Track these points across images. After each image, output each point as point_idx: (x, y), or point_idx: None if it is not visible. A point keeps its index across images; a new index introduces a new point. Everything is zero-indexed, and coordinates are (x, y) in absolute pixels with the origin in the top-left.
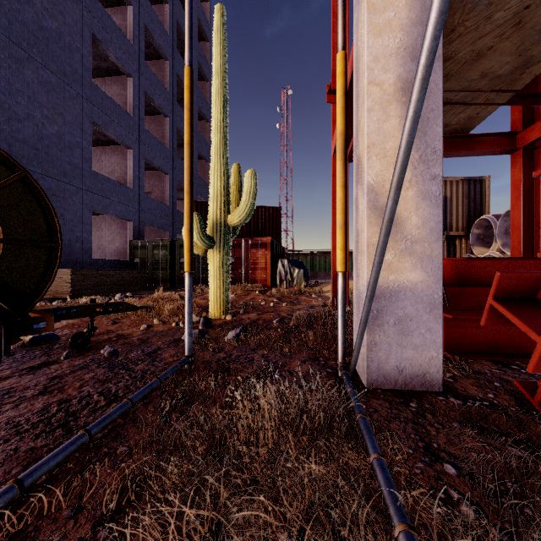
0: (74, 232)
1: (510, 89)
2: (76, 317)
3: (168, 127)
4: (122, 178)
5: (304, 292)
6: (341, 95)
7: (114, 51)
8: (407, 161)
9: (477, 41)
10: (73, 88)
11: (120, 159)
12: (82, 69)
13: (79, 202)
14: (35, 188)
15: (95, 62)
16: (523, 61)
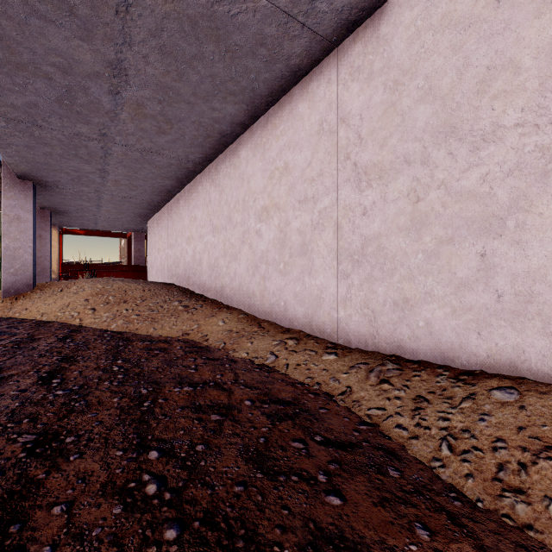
0: None
1: None
2: None
3: None
4: None
5: None
6: None
7: None
8: None
9: None
10: None
11: None
12: None
13: None
14: None
15: None
16: None
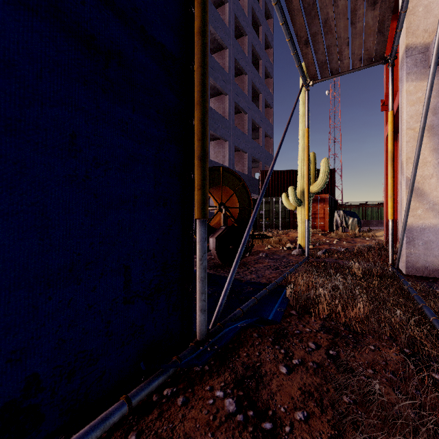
0: None
1: None
2: None
3: (247, 120)
4: (221, 160)
5: (359, 236)
6: (391, 133)
7: (219, 83)
8: (413, 185)
9: None
10: None
11: (220, 148)
12: None
13: None
14: (246, 187)
15: None
16: None
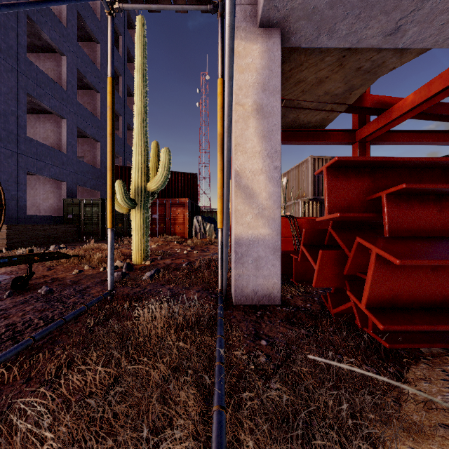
0: (9, 190)
1: (345, 103)
2: (17, 264)
3: (99, 101)
4: (56, 144)
5: (214, 242)
6: (220, 108)
7: (48, 32)
8: (228, 170)
9: (318, 72)
10: (8, 62)
11: (54, 127)
12: (17, 46)
13: (13, 164)
14: None
15: (29, 40)
16: (349, 87)
